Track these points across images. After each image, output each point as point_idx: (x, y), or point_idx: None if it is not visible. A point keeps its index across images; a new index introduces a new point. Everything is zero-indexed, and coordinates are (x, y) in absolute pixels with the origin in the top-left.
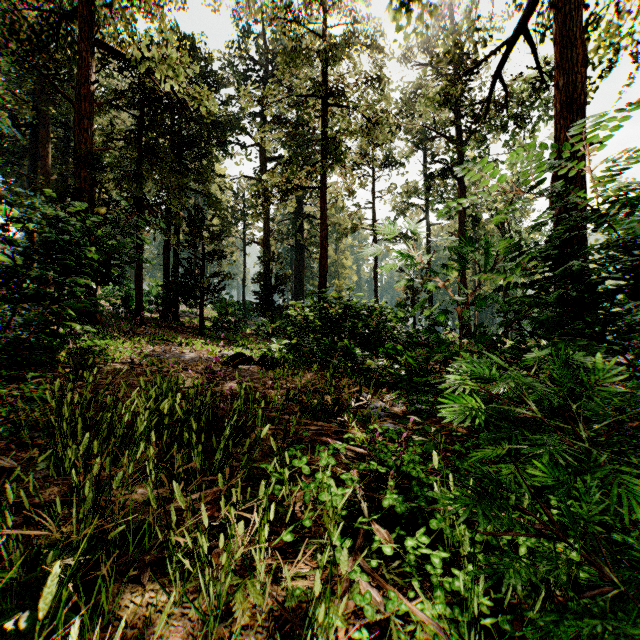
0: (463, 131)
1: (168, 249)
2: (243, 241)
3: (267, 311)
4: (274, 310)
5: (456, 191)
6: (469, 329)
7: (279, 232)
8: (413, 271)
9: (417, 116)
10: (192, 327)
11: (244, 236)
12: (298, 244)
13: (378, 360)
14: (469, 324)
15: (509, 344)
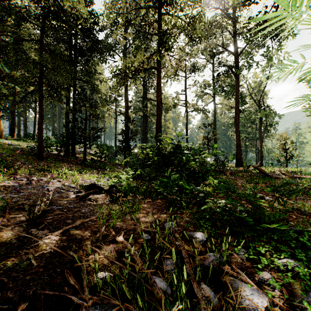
0: (237, 48)
1: (68, 114)
2: (115, 113)
3: (127, 151)
4: (130, 150)
5: (232, 84)
6: (241, 161)
7: (134, 108)
8: (208, 128)
9: (211, 41)
10: (82, 160)
11: (116, 111)
12: (144, 114)
13: (221, 202)
14: (241, 158)
15: (270, 170)
